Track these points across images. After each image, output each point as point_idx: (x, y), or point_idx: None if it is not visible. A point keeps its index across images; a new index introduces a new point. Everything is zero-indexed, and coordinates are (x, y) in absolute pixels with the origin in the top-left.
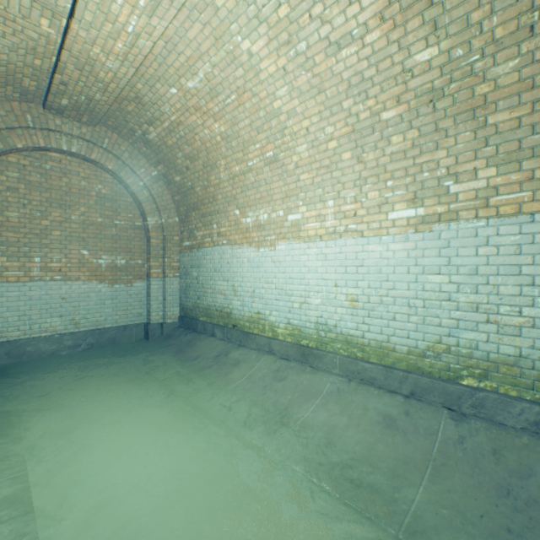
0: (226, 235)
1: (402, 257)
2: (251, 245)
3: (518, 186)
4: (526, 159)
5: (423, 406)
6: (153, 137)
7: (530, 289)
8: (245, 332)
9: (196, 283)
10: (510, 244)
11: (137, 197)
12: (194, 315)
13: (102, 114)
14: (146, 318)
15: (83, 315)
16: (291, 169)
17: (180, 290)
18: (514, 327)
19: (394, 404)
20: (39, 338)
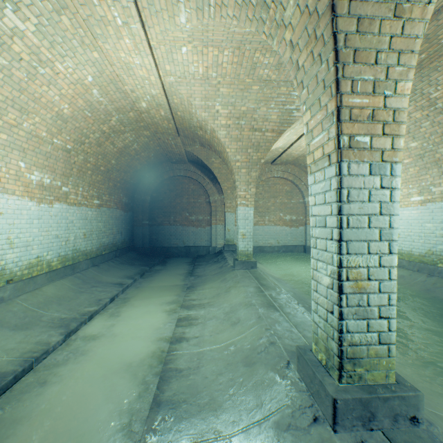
0: None
1: (416, 216)
2: None
3: None
4: None
5: (418, 273)
6: None
7: None
8: None
9: None
10: None
11: (300, 190)
12: None
13: (289, 162)
14: (304, 243)
15: (280, 239)
16: None
17: None
18: None
19: (406, 272)
20: (267, 246)
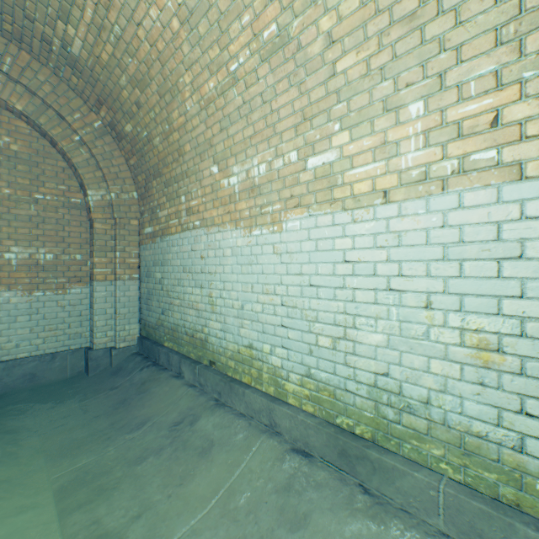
0: (199, 212)
1: None
2: (238, 225)
3: None
4: None
5: None
6: (79, 49)
7: None
8: (228, 377)
9: (159, 290)
10: None
11: (70, 159)
12: (157, 338)
13: None
14: (89, 340)
15: None
16: (316, 52)
17: (141, 299)
18: None
19: None
20: None
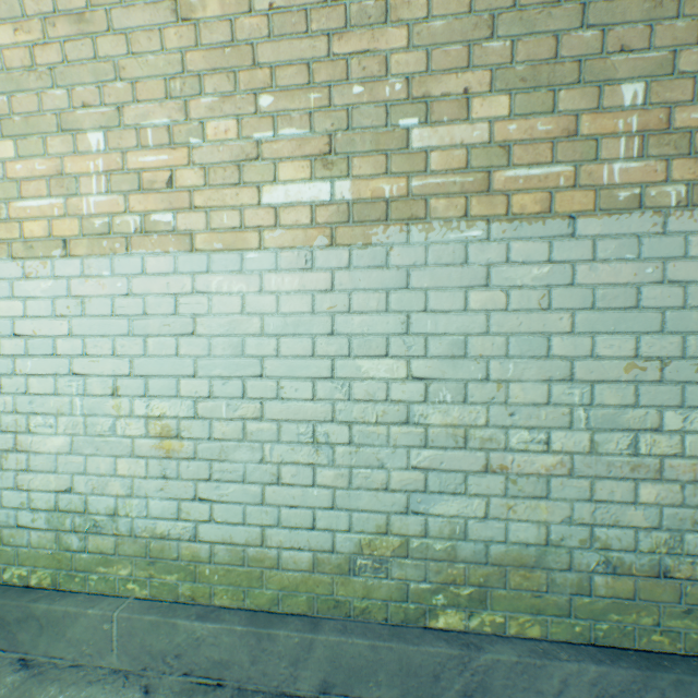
0: None
1: (300, 312)
2: None
3: (550, 148)
4: (566, 86)
5: None
6: None
7: (567, 390)
8: None
9: None
10: (533, 284)
11: None
12: None
13: None
14: None
15: None
16: None
17: None
18: (537, 479)
19: None
20: None
